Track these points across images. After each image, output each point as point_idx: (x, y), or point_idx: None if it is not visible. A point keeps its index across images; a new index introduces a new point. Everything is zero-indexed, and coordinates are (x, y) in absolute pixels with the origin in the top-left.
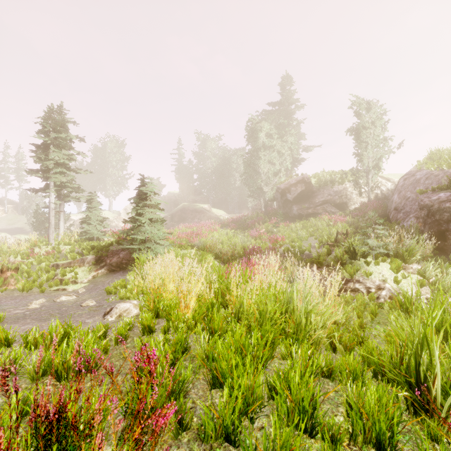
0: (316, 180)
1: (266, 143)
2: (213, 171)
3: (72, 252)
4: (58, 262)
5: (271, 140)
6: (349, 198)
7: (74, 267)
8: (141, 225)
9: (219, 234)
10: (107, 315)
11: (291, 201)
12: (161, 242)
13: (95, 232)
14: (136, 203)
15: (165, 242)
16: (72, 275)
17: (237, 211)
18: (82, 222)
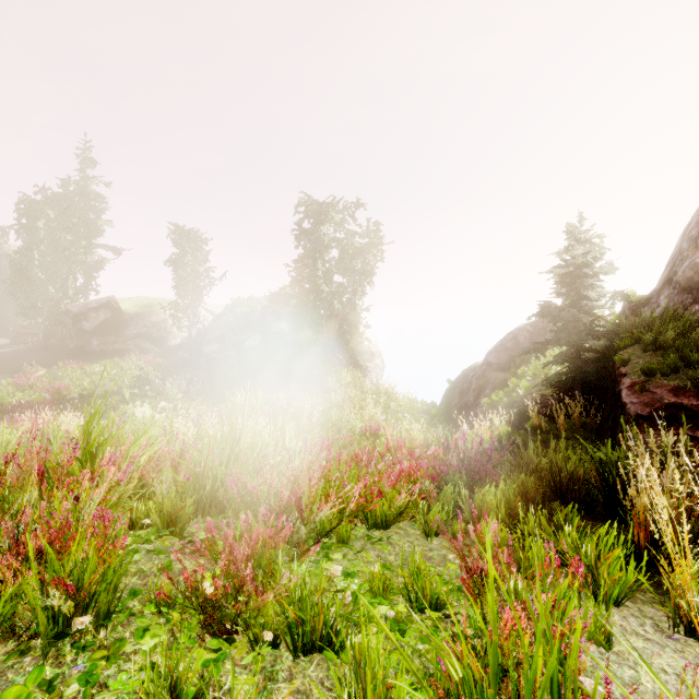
0: (130, 305)
1: (46, 237)
2: None
3: None
4: None
5: (57, 235)
6: (170, 332)
7: None
8: None
9: None
10: None
11: (90, 332)
12: None
13: None
14: None
15: None
16: None
17: None
18: None
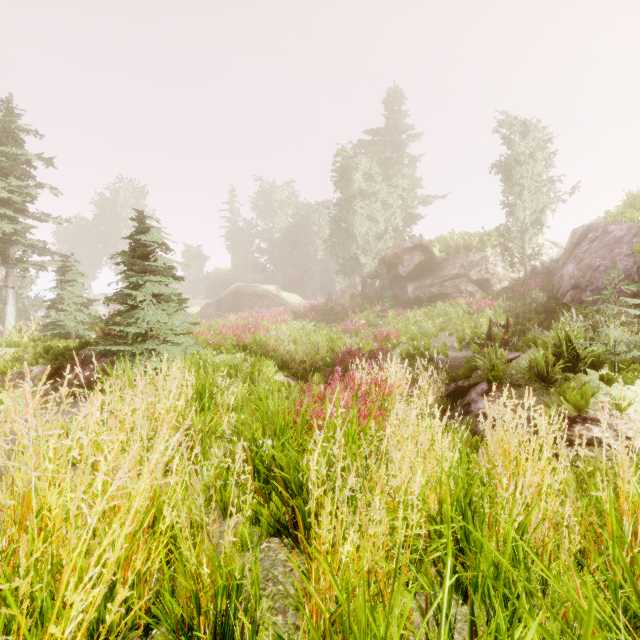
0: (442, 246)
1: (364, 189)
2: (283, 236)
3: (12, 360)
4: None
5: (372, 184)
6: (494, 272)
7: None
8: (138, 308)
9: (290, 328)
10: None
11: (404, 278)
12: (178, 340)
13: (71, 325)
14: (126, 264)
15: (187, 340)
16: None
17: (320, 297)
18: (49, 307)
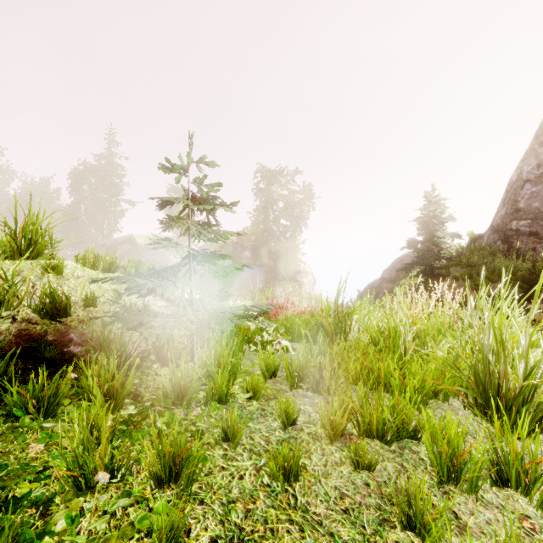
0: (142, 240)
1: (89, 195)
2: None
3: None
4: None
5: (96, 194)
6: (168, 258)
7: None
8: None
9: None
10: None
11: (118, 258)
12: None
13: None
14: None
15: None
16: None
17: None
18: None
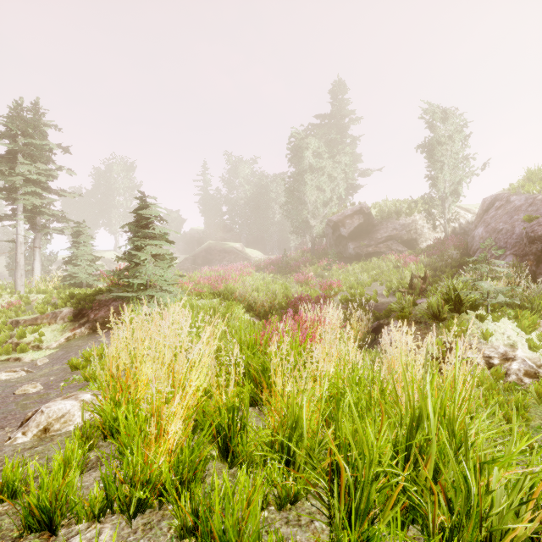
0: (377, 211)
1: (313, 164)
2: (246, 202)
3: (44, 303)
4: (19, 318)
5: (320, 161)
6: (420, 233)
7: (40, 325)
8: (141, 264)
9: (253, 279)
10: (17, 429)
11: (346, 238)
12: (170, 289)
13: (83, 276)
14: (132, 232)
15: (176, 289)
16: (34, 337)
17: (277, 252)
18: (66, 262)
